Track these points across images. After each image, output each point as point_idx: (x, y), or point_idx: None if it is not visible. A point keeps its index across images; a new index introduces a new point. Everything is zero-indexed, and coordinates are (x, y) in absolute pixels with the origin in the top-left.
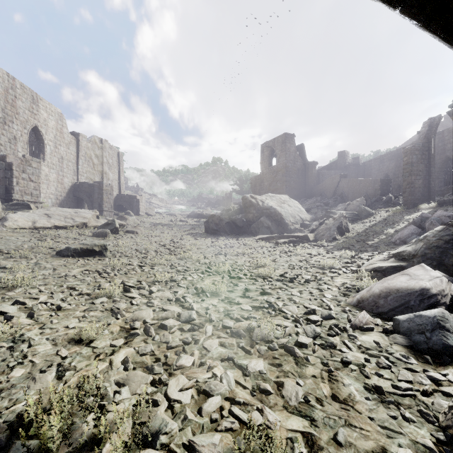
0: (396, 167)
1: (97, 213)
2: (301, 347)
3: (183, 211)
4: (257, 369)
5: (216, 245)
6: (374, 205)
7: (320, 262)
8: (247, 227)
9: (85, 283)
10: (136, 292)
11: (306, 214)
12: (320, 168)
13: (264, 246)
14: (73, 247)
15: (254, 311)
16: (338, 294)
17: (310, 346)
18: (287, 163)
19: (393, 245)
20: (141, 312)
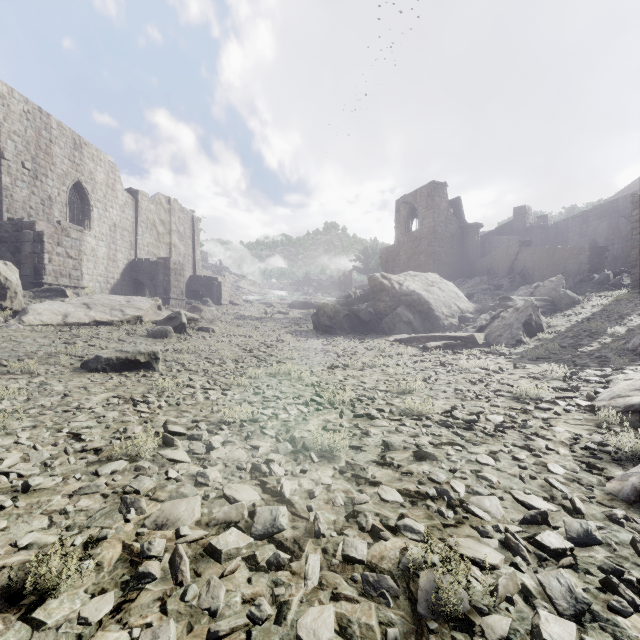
0: (609, 228)
1: (158, 302)
2: None
3: (283, 299)
4: None
5: (330, 351)
6: (580, 288)
7: (514, 387)
8: (376, 322)
9: (103, 424)
10: (184, 446)
11: (468, 302)
12: (486, 234)
13: (405, 353)
14: (105, 356)
15: (408, 505)
16: (576, 464)
17: None
18: (435, 226)
19: (632, 356)
20: (178, 504)
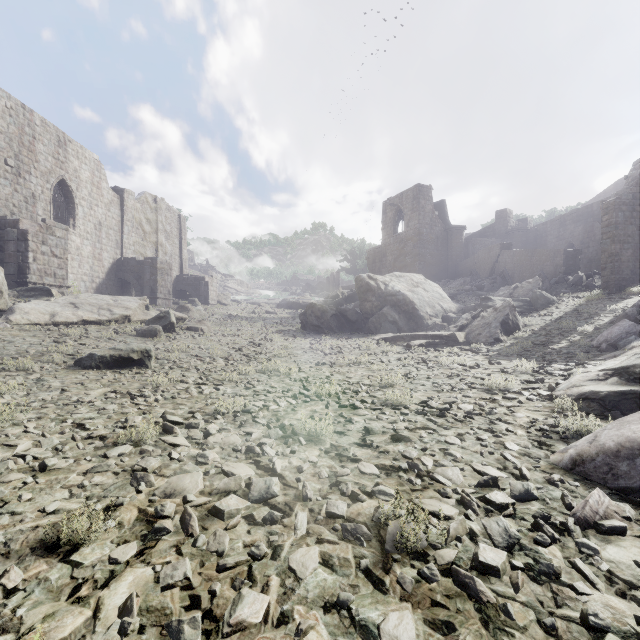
0: (584, 232)
1: (146, 301)
2: (486, 574)
3: (271, 299)
4: (403, 638)
5: (318, 350)
6: (555, 289)
7: (485, 380)
8: (363, 322)
9: (104, 415)
10: (183, 434)
11: (451, 302)
12: (470, 236)
13: (389, 351)
14: (99, 354)
15: (383, 476)
16: (529, 442)
17: (505, 572)
18: (420, 228)
19: (596, 352)
20: (183, 478)
